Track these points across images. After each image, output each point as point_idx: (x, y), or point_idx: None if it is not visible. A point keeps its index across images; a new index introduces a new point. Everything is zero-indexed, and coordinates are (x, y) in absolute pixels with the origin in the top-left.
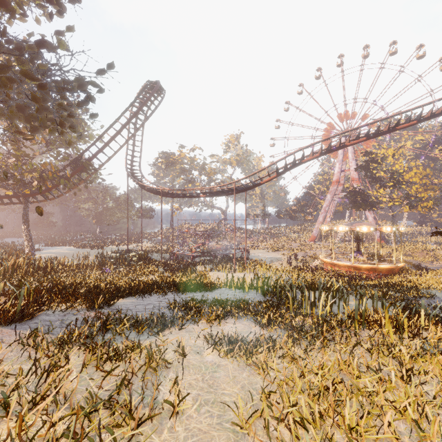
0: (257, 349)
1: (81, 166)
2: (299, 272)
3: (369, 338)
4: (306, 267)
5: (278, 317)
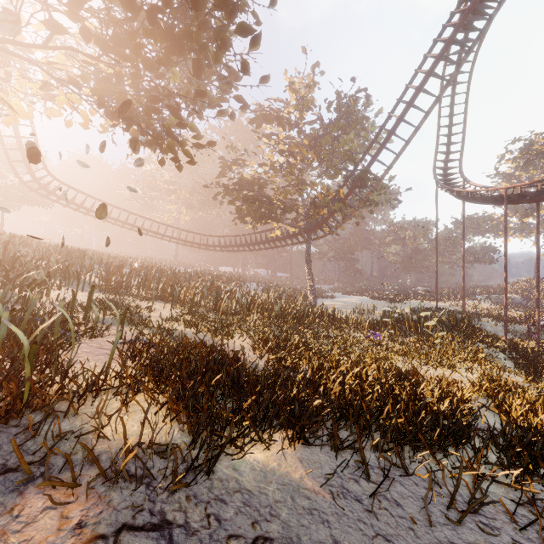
0: None
1: (358, 178)
2: None
3: None
4: None
5: None
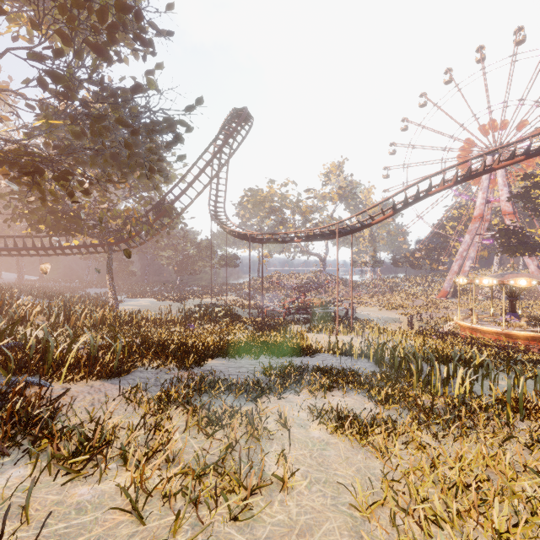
0: (374, 430)
1: (164, 210)
2: (424, 338)
3: (528, 431)
4: (434, 332)
5: (398, 393)
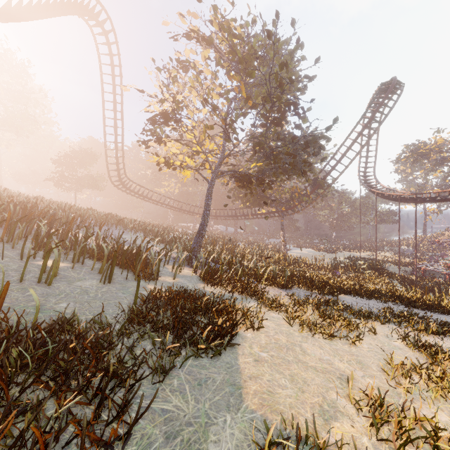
0: (448, 357)
1: (318, 184)
2: None
3: None
4: None
5: None
